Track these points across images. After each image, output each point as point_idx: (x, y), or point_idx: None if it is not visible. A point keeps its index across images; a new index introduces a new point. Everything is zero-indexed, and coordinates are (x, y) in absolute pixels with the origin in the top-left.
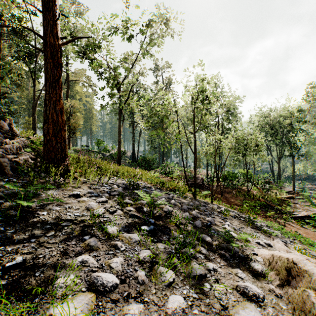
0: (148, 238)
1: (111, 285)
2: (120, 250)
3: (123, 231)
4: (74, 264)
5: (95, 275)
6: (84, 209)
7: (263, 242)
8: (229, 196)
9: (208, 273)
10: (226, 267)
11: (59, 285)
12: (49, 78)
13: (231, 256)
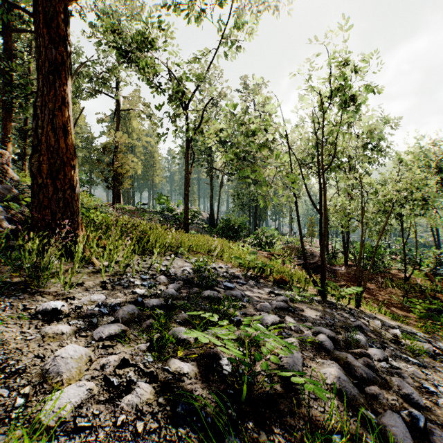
0: None
1: None
2: None
3: None
4: None
5: None
6: (38, 374)
7: None
8: (372, 286)
9: None
10: None
11: None
12: (43, 65)
13: None
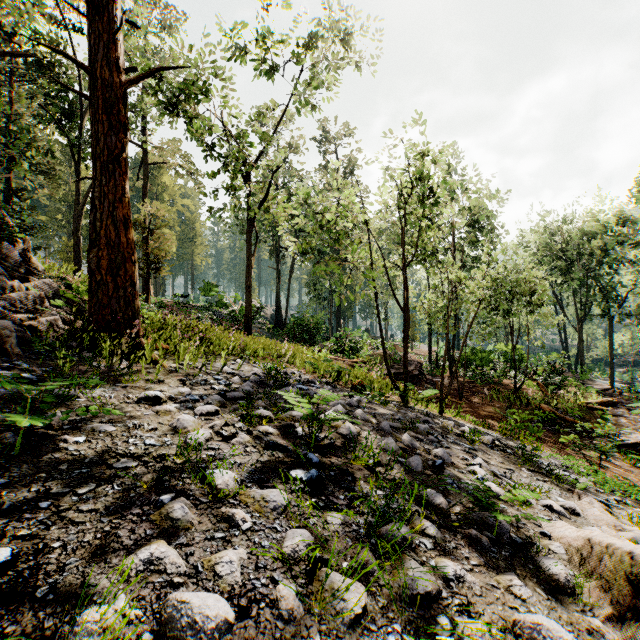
0: (306, 498)
1: (214, 626)
2: (240, 528)
3: (250, 483)
4: (128, 571)
5: (176, 600)
6: (168, 430)
7: (560, 504)
8: (476, 399)
9: (443, 587)
10: (485, 571)
11: (86, 627)
12: (101, 153)
13: (492, 540)
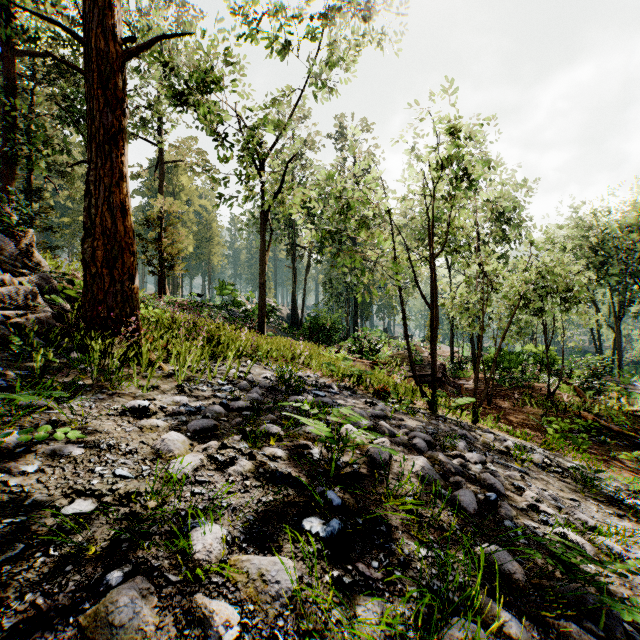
0: (324, 569)
1: None
2: None
3: (245, 541)
4: None
5: None
6: (150, 453)
7: None
8: (506, 404)
9: None
10: None
11: None
12: (97, 132)
13: (601, 638)
